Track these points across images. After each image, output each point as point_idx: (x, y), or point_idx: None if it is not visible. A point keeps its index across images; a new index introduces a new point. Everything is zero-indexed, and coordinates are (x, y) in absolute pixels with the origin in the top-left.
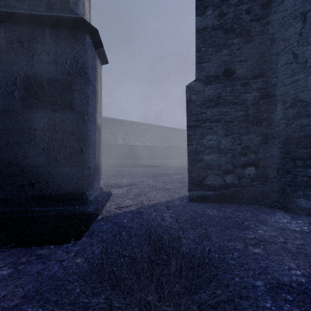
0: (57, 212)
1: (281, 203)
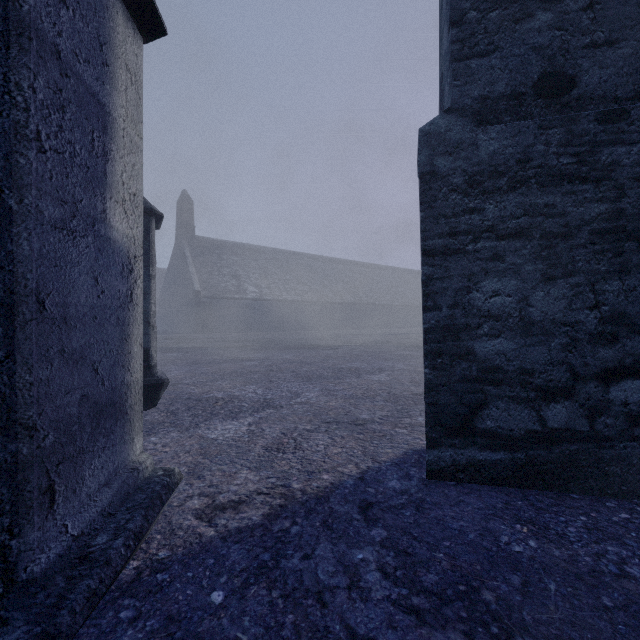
0: None
1: None
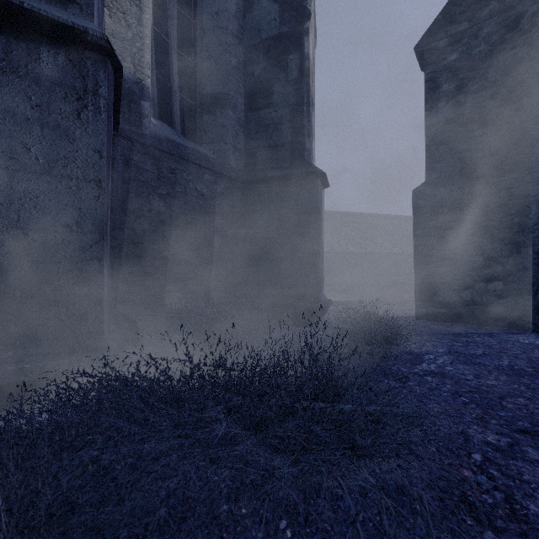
0: (301, 305)
1: (535, 324)
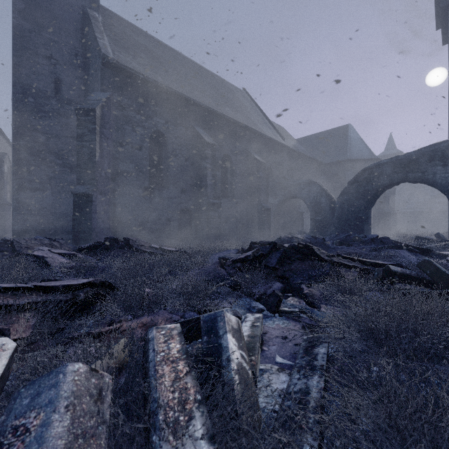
0: None
1: None
